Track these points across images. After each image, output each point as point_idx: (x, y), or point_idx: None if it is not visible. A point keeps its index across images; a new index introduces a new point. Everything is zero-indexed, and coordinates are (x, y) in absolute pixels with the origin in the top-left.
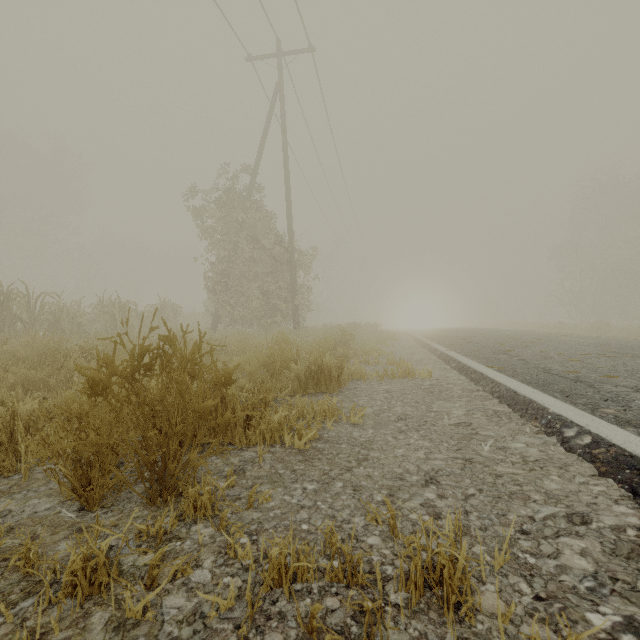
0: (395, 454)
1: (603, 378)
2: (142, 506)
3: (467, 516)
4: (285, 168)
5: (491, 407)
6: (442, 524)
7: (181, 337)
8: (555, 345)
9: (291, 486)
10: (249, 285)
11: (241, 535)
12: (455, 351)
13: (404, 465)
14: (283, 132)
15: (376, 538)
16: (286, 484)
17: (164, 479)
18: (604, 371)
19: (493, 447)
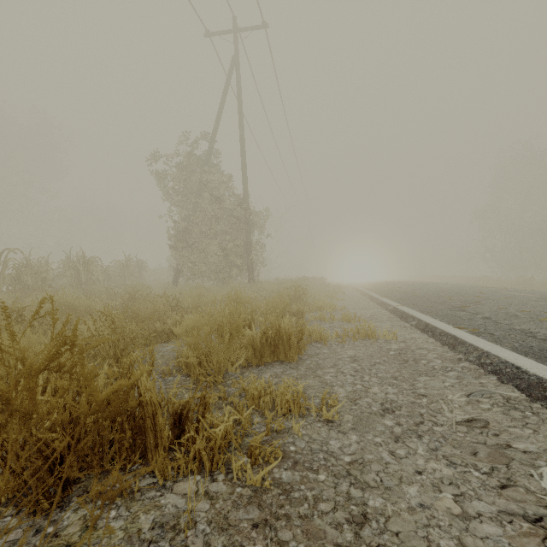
0: (408, 501)
1: None
2: None
3: None
4: (241, 135)
5: (495, 389)
6: None
7: (137, 292)
8: (505, 300)
9: None
10: (208, 242)
11: None
12: (408, 306)
13: (436, 539)
14: (239, 102)
15: None
16: None
17: None
18: None
19: None
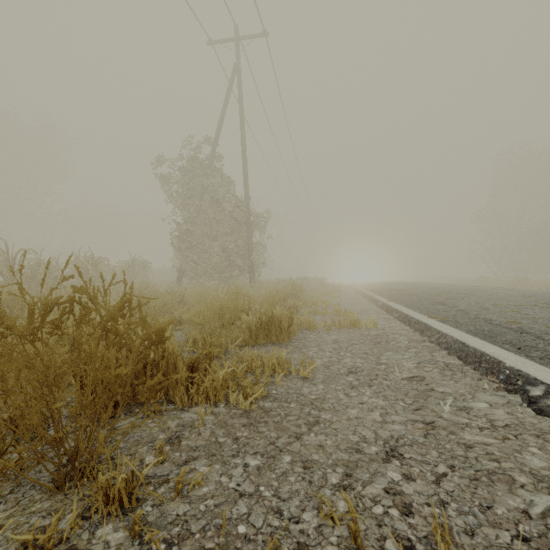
0: (348, 416)
1: (547, 329)
2: (46, 493)
3: (444, 510)
4: (242, 139)
5: (441, 359)
6: (415, 524)
7: (145, 289)
8: (487, 297)
9: (231, 461)
10: (210, 243)
11: (157, 546)
12: (396, 302)
13: (359, 431)
14: (240, 107)
15: (333, 549)
16: (225, 458)
17: (76, 458)
18: (545, 322)
19: (454, 407)
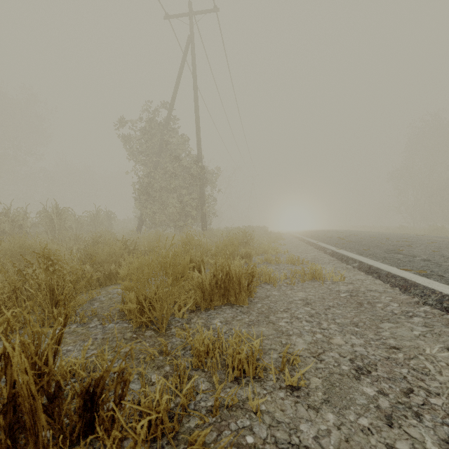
0: None
1: None
2: None
3: None
4: (195, 103)
5: None
6: None
7: (100, 237)
8: (433, 244)
9: None
10: (167, 196)
11: None
12: (345, 250)
13: None
14: (194, 74)
15: None
16: None
17: None
18: None
19: None
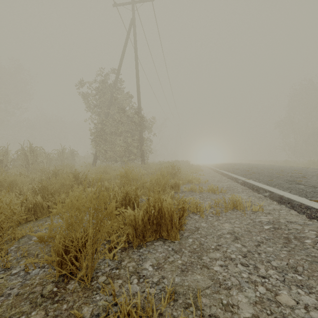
0: None
1: None
2: None
3: None
4: (136, 69)
5: None
6: None
7: (59, 170)
8: None
9: None
10: (115, 138)
11: None
12: (254, 180)
13: None
14: (135, 48)
15: None
16: None
17: None
18: None
19: None
